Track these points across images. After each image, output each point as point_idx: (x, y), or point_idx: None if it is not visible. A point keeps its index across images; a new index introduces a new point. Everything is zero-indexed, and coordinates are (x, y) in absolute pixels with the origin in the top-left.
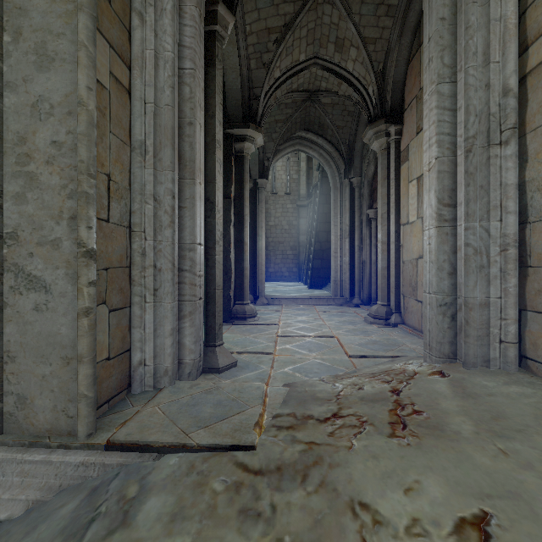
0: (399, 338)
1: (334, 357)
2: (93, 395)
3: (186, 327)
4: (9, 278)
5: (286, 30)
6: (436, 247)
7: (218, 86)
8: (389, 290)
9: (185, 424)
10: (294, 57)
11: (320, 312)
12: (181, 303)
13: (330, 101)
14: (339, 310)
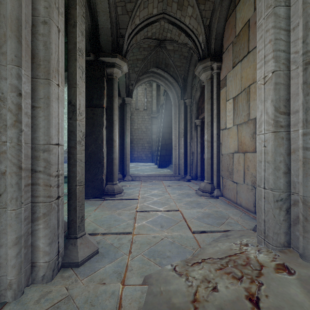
0: (223, 209)
1: (181, 234)
2: None
3: (40, 229)
4: None
5: None
6: (273, 150)
7: None
8: (212, 173)
9: None
10: (149, 10)
11: (166, 186)
12: (34, 205)
13: (172, 48)
14: (178, 184)
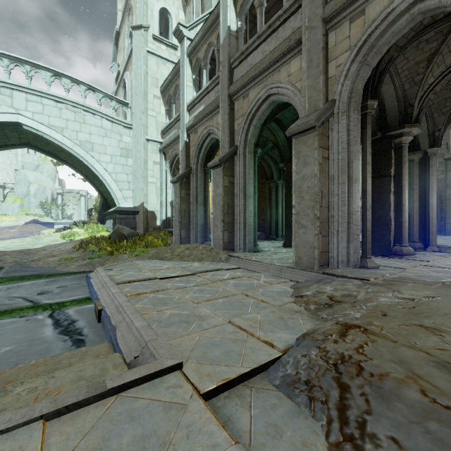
0: None
1: None
2: (318, 259)
3: (351, 246)
4: (296, 225)
5: (433, 57)
6: None
7: (368, 137)
8: None
9: (347, 273)
10: (447, 63)
11: None
12: (349, 236)
13: None
14: None
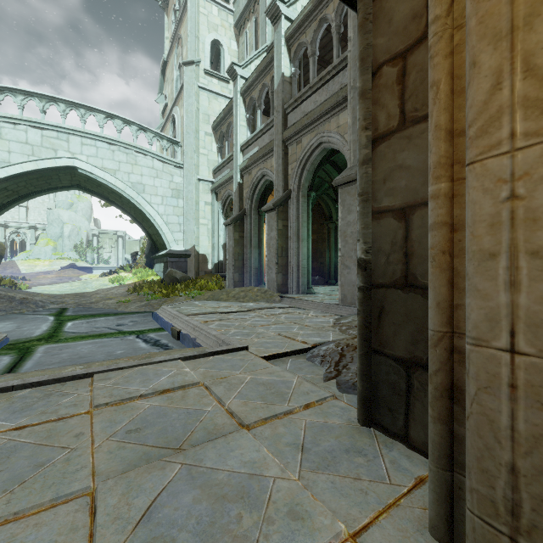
0: None
1: None
2: None
3: None
4: (342, 266)
5: None
6: None
7: None
8: None
9: None
10: None
11: None
12: None
13: None
14: None
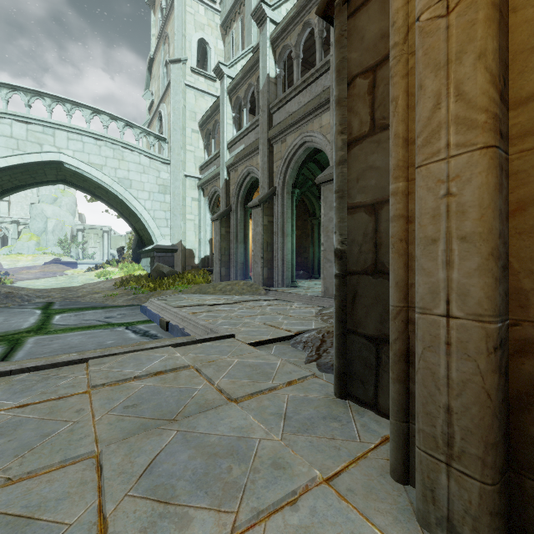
0: None
1: None
2: None
3: None
4: (324, 260)
5: None
6: None
7: None
8: None
9: None
10: None
11: None
12: None
13: None
14: None
